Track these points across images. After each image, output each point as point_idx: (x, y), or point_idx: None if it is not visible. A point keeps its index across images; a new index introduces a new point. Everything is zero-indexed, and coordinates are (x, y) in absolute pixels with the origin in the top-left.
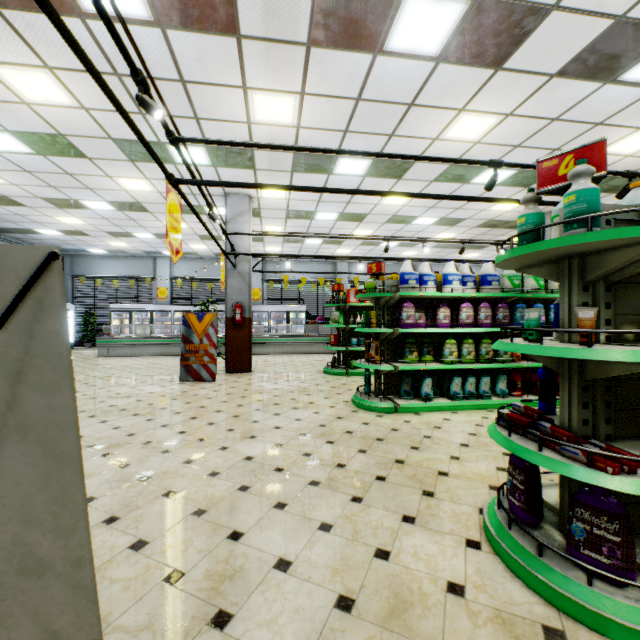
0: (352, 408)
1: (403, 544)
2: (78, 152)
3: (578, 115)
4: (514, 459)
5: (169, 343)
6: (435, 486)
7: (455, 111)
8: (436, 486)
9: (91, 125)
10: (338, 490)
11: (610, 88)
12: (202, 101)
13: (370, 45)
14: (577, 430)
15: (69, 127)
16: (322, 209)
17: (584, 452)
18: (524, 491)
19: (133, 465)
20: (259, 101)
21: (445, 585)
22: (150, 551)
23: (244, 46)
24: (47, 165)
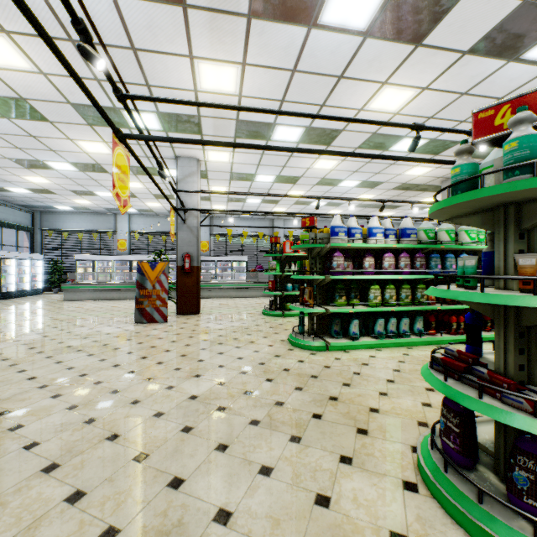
0: (288, 347)
1: (342, 488)
2: (40, 116)
3: (484, 90)
4: (448, 402)
5: (127, 288)
6: (368, 423)
7: (379, 84)
8: (369, 423)
9: (50, 90)
10: (277, 429)
11: (513, 66)
12: (152, 69)
13: (305, 18)
14: (514, 375)
15: (29, 91)
16: (261, 172)
17: (528, 401)
18: (459, 434)
19: (81, 406)
20: (204, 70)
21: (388, 536)
22: (86, 504)
23: (190, 15)
24: (12, 127)
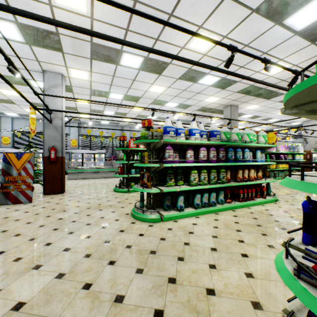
0: (131, 220)
1: None
2: None
3: (257, 45)
4: None
5: None
6: (210, 316)
7: (196, 27)
8: (211, 315)
9: None
10: None
11: (277, 28)
12: None
13: None
14: None
15: None
16: (113, 91)
17: None
18: None
19: None
20: None
21: None
22: None
23: None
24: None
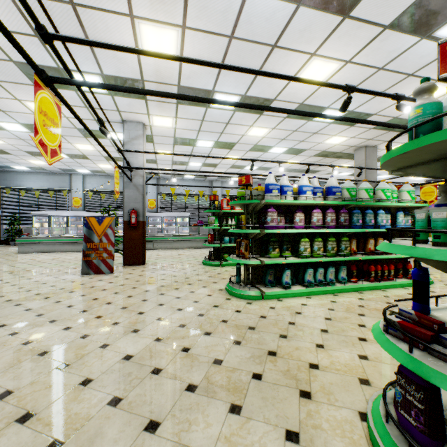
0: (226, 296)
1: None
2: None
3: (398, 66)
4: (407, 372)
5: (79, 241)
6: (310, 383)
7: (308, 55)
8: (311, 383)
9: None
10: (216, 396)
11: (425, 43)
12: (93, 27)
13: None
14: None
15: None
16: (201, 138)
17: None
18: (424, 412)
19: None
20: (146, 32)
21: None
22: None
23: None
24: None
